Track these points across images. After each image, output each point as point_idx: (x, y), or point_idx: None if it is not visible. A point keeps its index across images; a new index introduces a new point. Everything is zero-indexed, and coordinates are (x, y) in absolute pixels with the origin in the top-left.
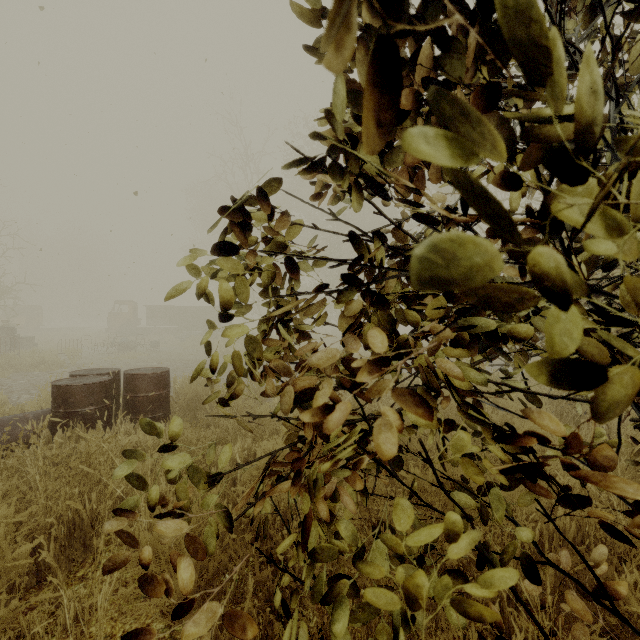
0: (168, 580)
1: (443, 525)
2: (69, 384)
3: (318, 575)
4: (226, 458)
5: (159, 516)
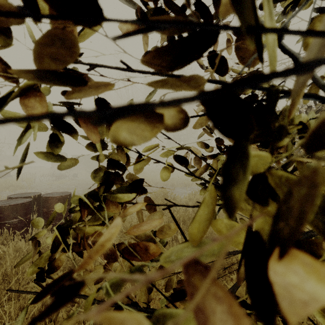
0: None
1: None
2: None
3: None
4: None
5: None
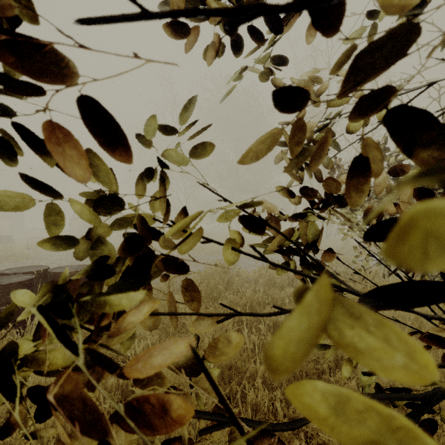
0: None
1: None
2: None
3: None
4: None
5: None
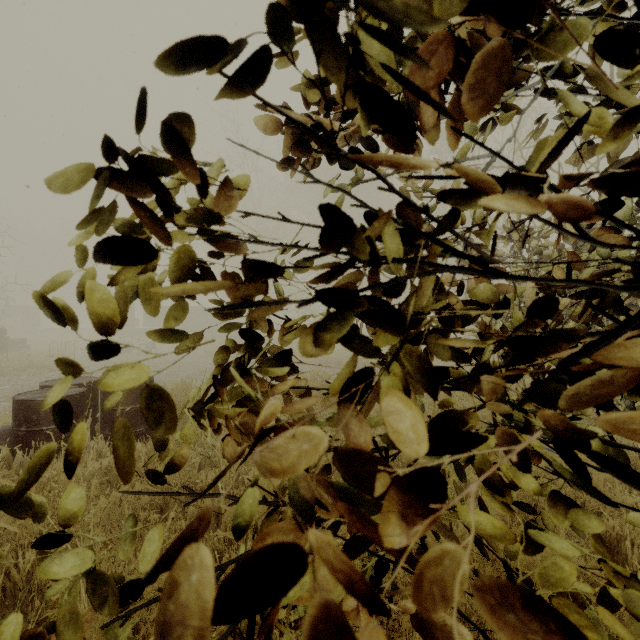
0: None
1: None
2: (32, 399)
3: None
4: None
5: None
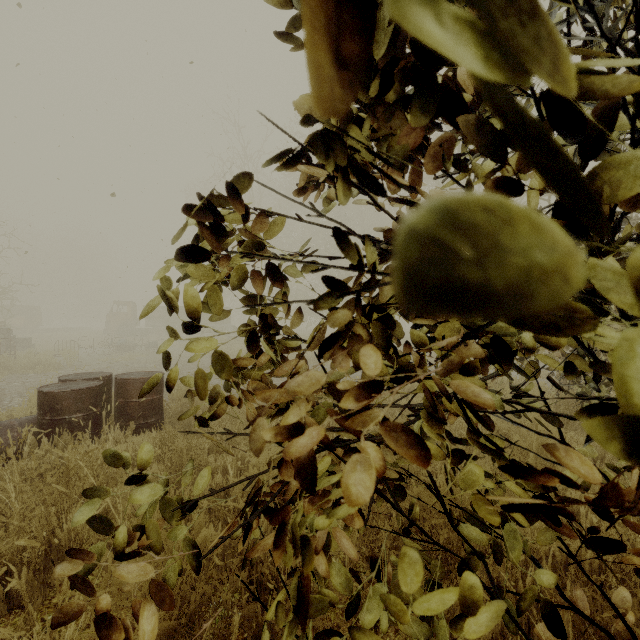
0: (129, 639)
1: (455, 588)
2: (55, 390)
3: (306, 633)
4: (204, 487)
5: (123, 558)
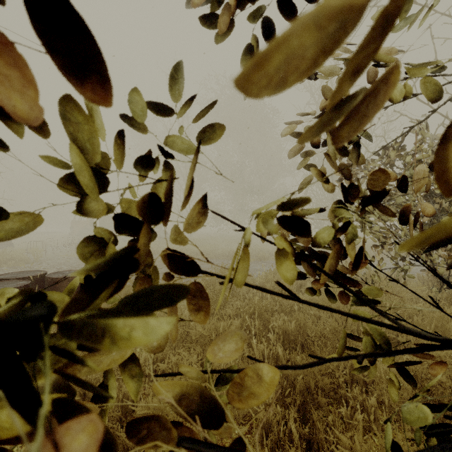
0: None
1: None
2: None
3: None
4: None
5: None
